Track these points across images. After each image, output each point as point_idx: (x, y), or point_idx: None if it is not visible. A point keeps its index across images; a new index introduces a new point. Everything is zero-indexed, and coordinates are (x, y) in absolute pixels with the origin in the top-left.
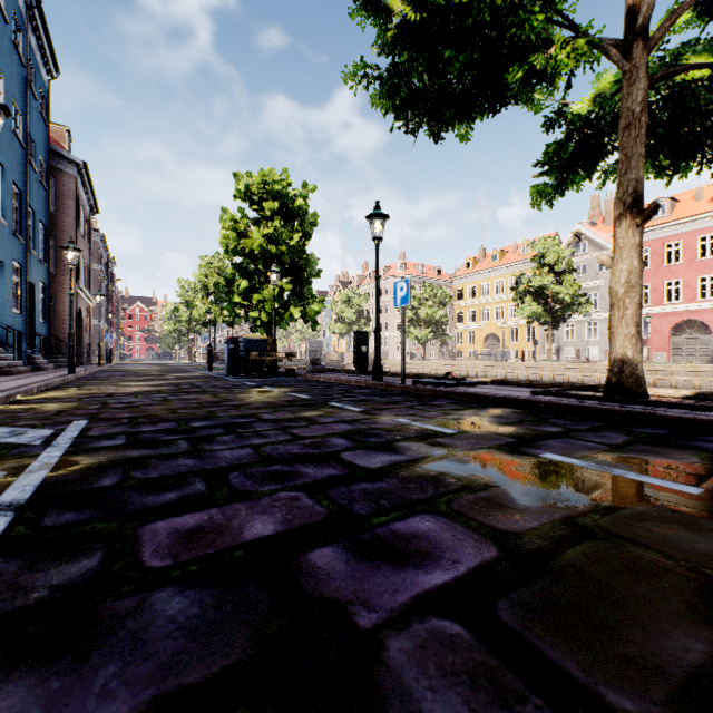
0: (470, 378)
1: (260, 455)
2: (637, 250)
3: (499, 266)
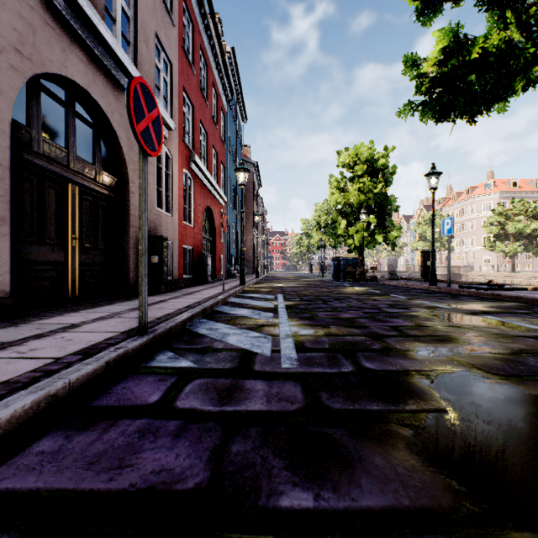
0: (515, 285)
1: (348, 306)
2: None
3: None
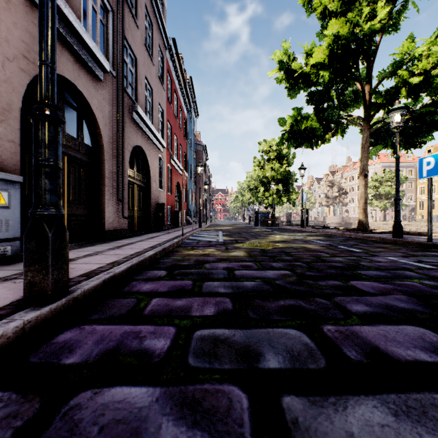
0: (338, 227)
1: (248, 234)
2: (363, 186)
3: None
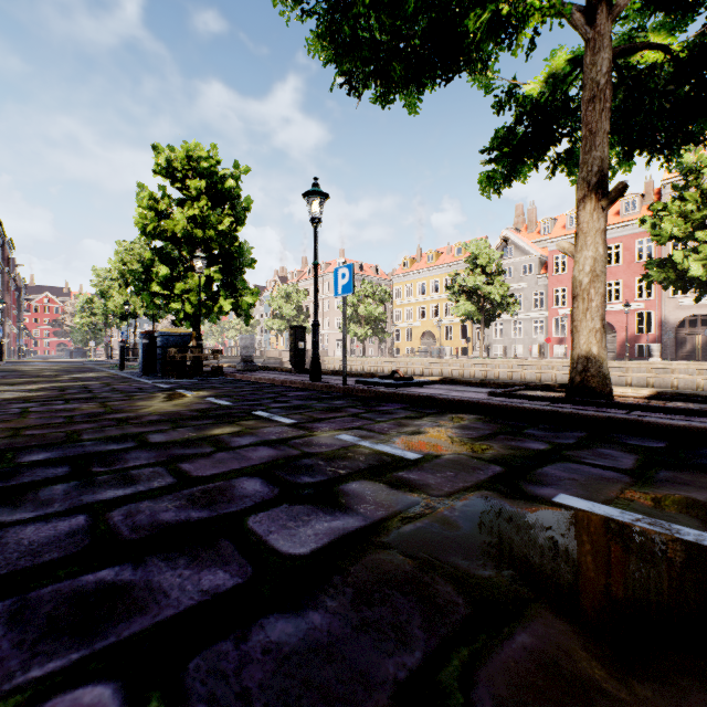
0: (417, 376)
1: (93, 533)
2: (602, 235)
3: (435, 267)
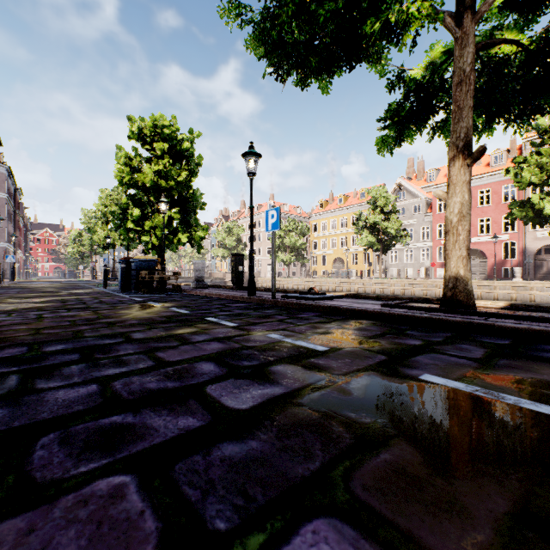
0: (328, 292)
1: (103, 395)
2: (468, 186)
3: (344, 207)
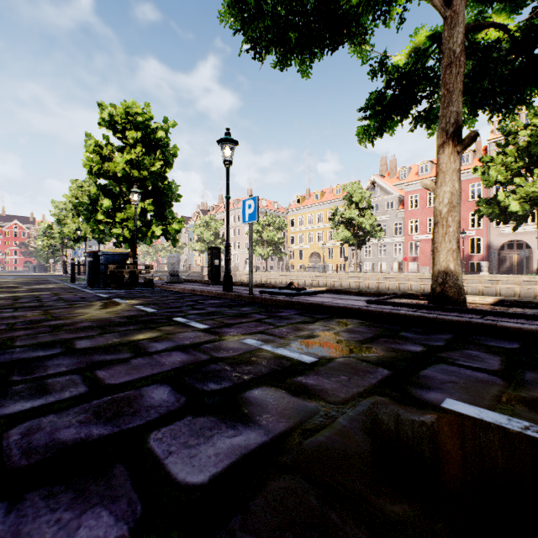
0: (308, 287)
1: None
2: (458, 174)
3: (320, 203)
